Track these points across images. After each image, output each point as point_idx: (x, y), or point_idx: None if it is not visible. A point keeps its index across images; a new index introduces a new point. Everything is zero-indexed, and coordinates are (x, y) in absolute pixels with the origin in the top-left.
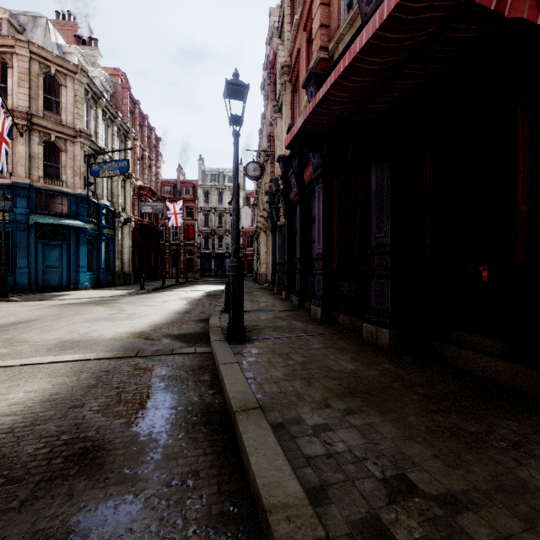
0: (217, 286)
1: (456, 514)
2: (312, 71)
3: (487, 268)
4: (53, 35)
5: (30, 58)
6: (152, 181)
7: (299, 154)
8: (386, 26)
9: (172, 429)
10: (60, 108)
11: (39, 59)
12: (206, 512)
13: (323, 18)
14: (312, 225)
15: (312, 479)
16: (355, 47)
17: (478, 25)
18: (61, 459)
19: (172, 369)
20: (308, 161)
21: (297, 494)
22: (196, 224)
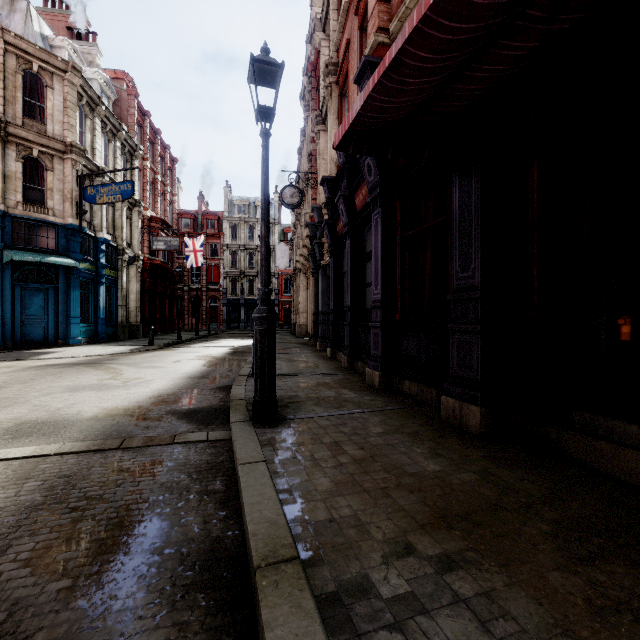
0: (246, 340)
1: None
2: (368, 59)
3: (629, 322)
4: (36, 23)
5: (5, 50)
6: (166, 212)
7: (348, 173)
8: None
9: (146, 603)
10: (45, 115)
11: (16, 52)
12: None
13: None
14: (366, 264)
15: None
16: None
17: None
18: None
19: (168, 470)
20: (361, 181)
21: None
22: (221, 265)
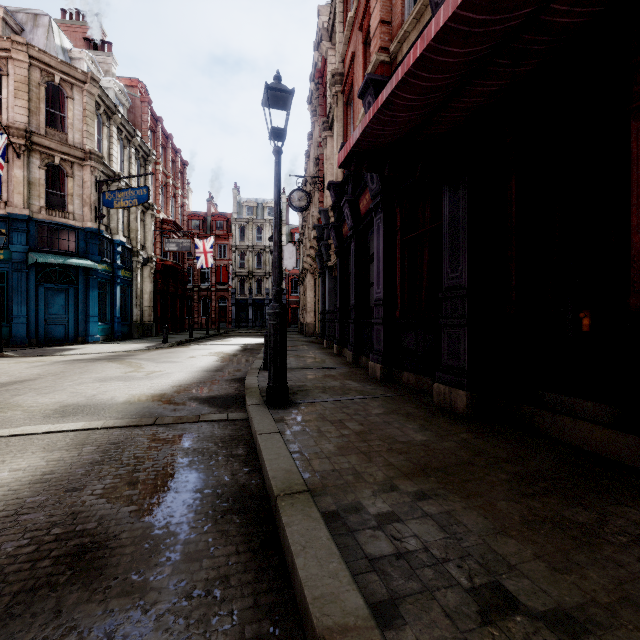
0: (255, 339)
1: (572, 639)
2: (370, 77)
3: (589, 315)
4: (58, 37)
5: (30, 64)
6: (177, 214)
7: (353, 179)
8: (469, 3)
9: (196, 519)
10: (66, 124)
11: (40, 65)
12: (237, 635)
13: (383, 13)
14: (370, 265)
15: (378, 590)
16: (430, 32)
17: (584, 7)
18: (49, 561)
19: (198, 440)
20: (365, 187)
21: (359, 612)
22: (230, 265)
